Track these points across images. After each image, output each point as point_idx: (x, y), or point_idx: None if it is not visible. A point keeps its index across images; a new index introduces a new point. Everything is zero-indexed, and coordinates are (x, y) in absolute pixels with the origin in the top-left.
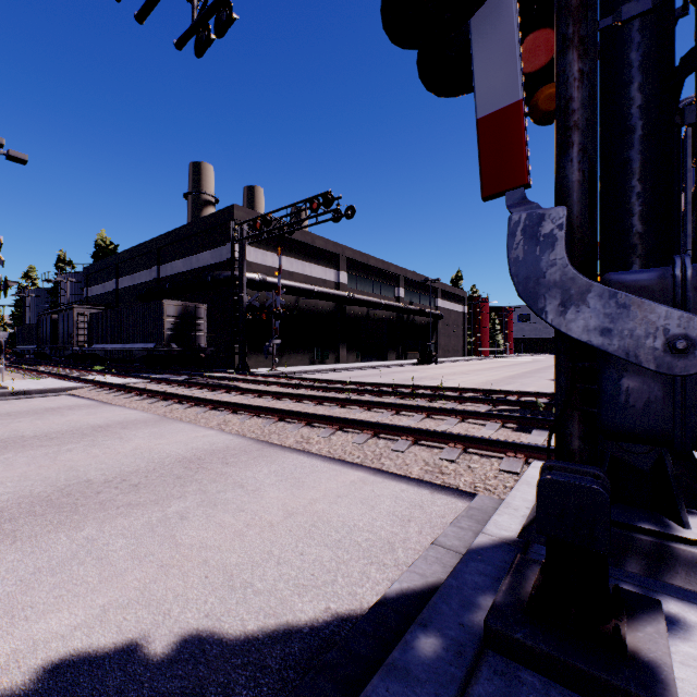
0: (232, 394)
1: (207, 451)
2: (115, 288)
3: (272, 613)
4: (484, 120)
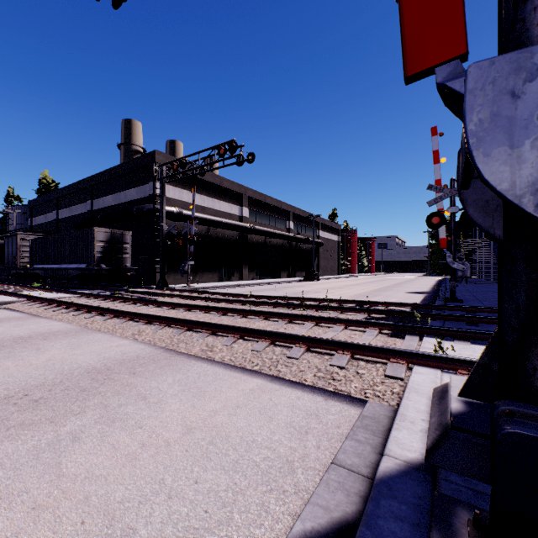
0: (150, 307)
1: (117, 361)
2: (56, 218)
3: None
4: None
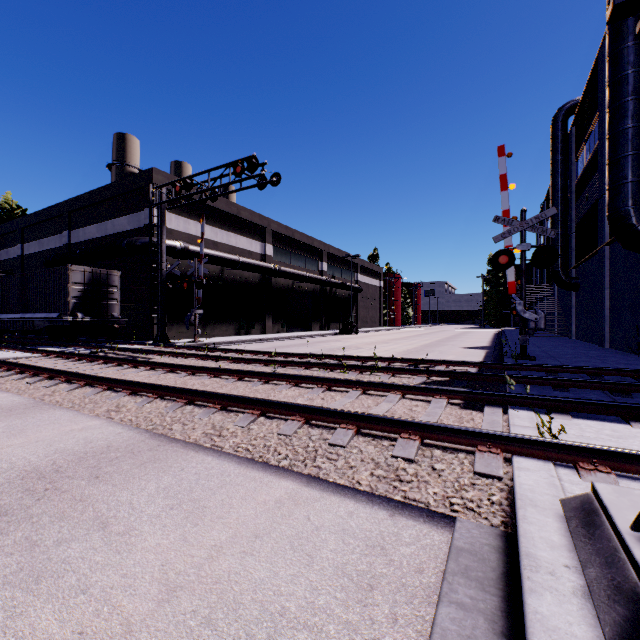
0: (140, 369)
1: (75, 455)
2: (20, 253)
3: None
4: None
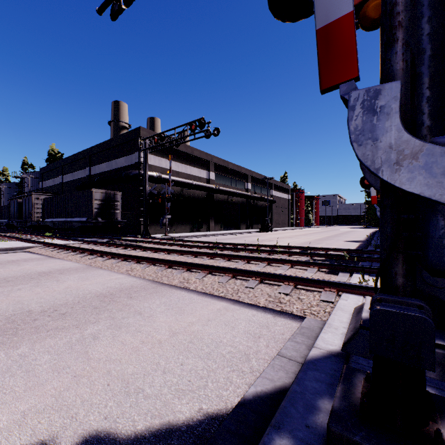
0: (137, 251)
1: (117, 289)
2: (61, 181)
3: (157, 414)
4: (322, 30)
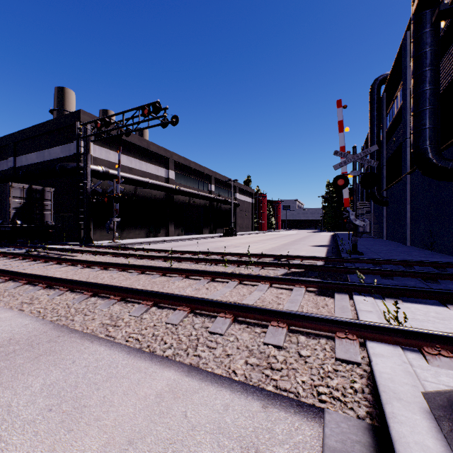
0: (62, 265)
1: None
2: None
3: None
4: None
